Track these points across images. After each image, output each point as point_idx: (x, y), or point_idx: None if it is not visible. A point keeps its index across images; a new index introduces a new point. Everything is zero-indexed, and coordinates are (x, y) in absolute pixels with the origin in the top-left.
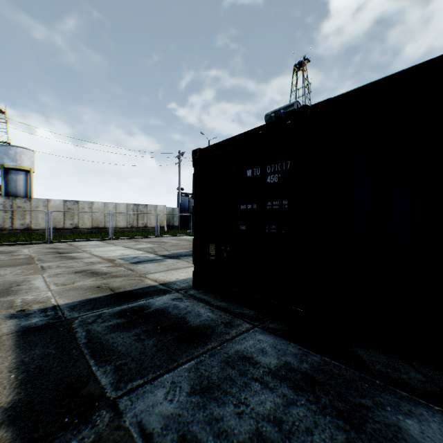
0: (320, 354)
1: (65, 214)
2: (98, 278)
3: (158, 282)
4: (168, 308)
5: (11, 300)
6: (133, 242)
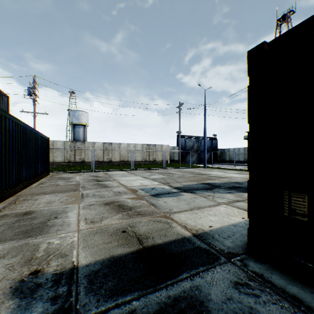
0: None
1: (103, 152)
2: (124, 215)
3: (190, 231)
4: None
5: (37, 243)
6: (147, 173)
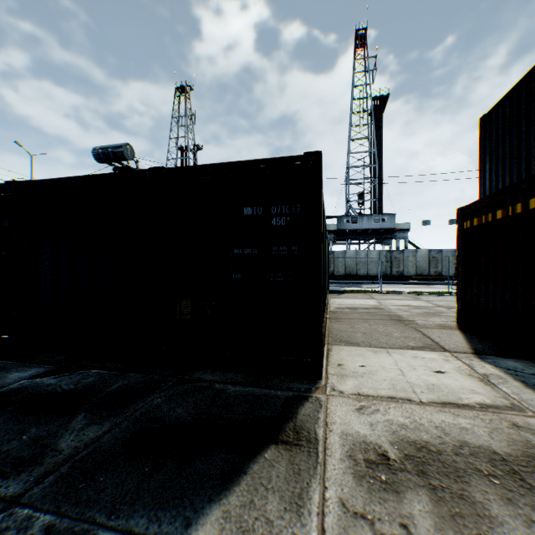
0: (5, 361)
1: None
2: None
3: None
4: None
5: None
6: None
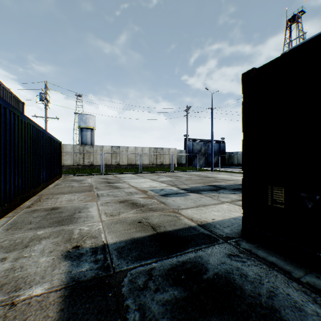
0: None
1: (111, 155)
2: (138, 210)
3: (196, 222)
4: (232, 274)
5: (71, 229)
6: (155, 176)
